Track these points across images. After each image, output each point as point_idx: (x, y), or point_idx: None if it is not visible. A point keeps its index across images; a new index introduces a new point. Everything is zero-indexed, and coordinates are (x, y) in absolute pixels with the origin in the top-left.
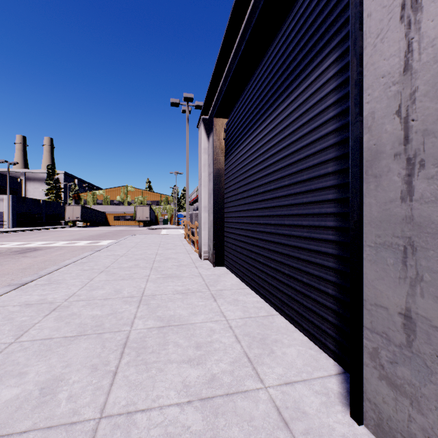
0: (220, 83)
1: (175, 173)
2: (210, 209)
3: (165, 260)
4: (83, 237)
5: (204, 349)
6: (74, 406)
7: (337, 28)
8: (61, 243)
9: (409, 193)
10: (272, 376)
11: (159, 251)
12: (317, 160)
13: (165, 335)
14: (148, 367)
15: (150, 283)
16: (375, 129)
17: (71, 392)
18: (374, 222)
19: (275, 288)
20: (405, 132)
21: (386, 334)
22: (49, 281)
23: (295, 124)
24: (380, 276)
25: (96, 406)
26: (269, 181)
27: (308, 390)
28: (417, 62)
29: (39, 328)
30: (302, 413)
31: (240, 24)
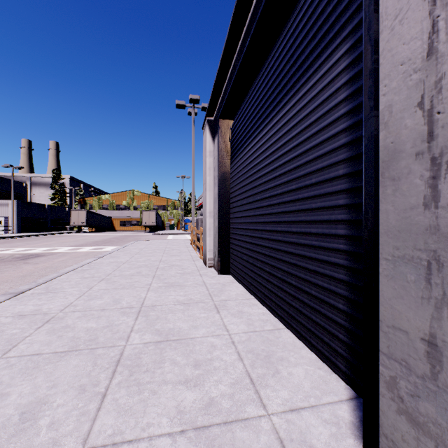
0: (225, 83)
1: (182, 177)
2: (215, 215)
3: (168, 267)
4: (88, 243)
5: (203, 368)
6: (55, 435)
7: (349, 15)
8: (65, 249)
9: (434, 198)
10: (276, 400)
11: (164, 258)
12: (327, 162)
13: (163, 351)
14: (141, 388)
15: (151, 293)
16: (393, 125)
17: (54, 418)
18: (391, 232)
19: (282, 300)
20: (429, 127)
21: (406, 362)
22: (47, 290)
23: (303, 124)
24: (398, 295)
25: (79, 435)
26: (276, 184)
27: (316, 418)
28: (443, 44)
29: (29, 342)
30: (308, 447)
31: (245, 19)
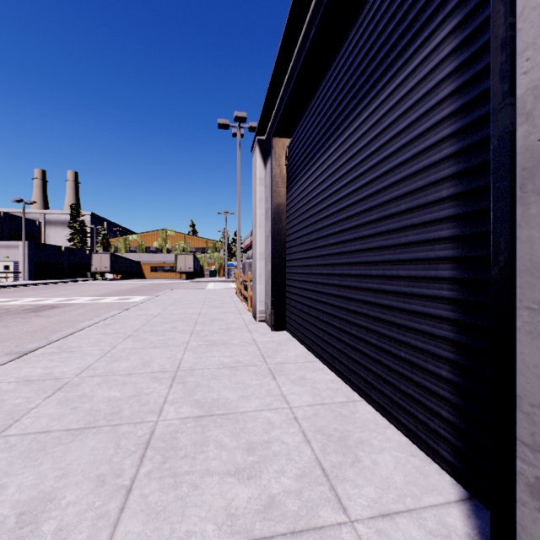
0: (281, 91)
1: (224, 213)
2: (267, 257)
3: (210, 322)
4: (112, 292)
5: (259, 453)
6: None
7: None
8: (85, 300)
9: None
10: (359, 501)
11: (203, 310)
12: (423, 181)
13: (205, 429)
14: (178, 481)
15: (189, 353)
16: None
17: (61, 521)
18: (538, 269)
19: (357, 363)
20: None
21: None
22: (60, 349)
23: (387, 134)
24: None
25: None
26: (349, 215)
27: (417, 528)
28: None
29: (35, 416)
30: None
31: (308, 5)
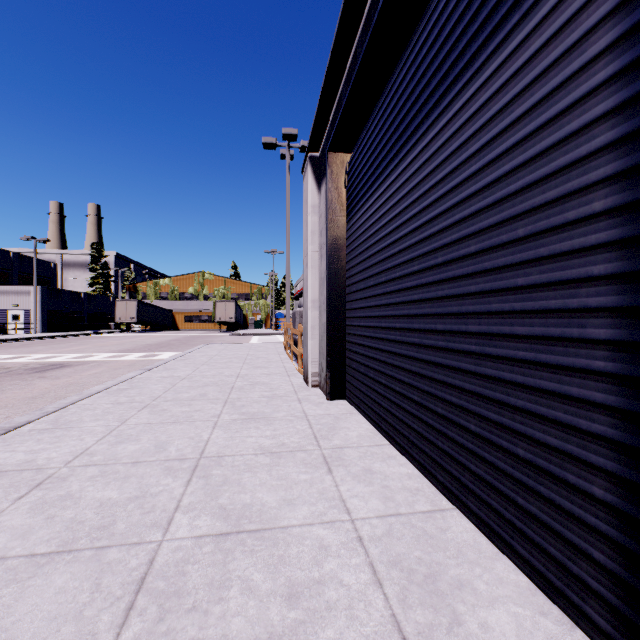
0: (339, 90)
1: (272, 252)
2: (322, 305)
3: (249, 387)
4: (137, 347)
5: (305, 604)
6: None
7: None
8: (102, 357)
9: None
10: None
11: (243, 371)
12: (558, 190)
13: (228, 556)
14: None
15: (219, 431)
16: None
17: None
18: None
19: (446, 455)
20: None
21: None
22: (55, 424)
23: (494, 126)
24: None
25: None
26: (433, 248)
27: None
28: None
29: None
30: None
31: None
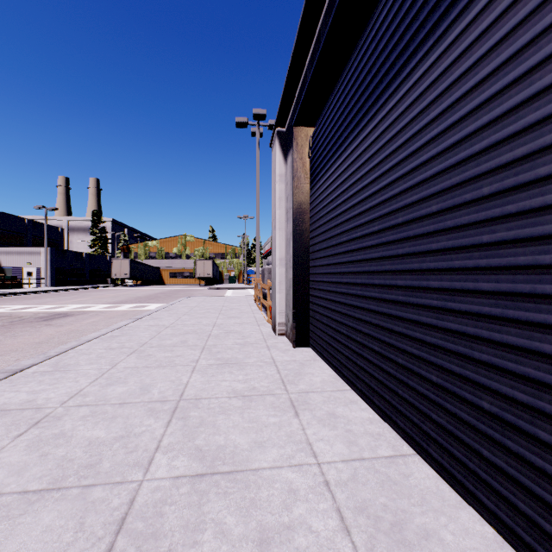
0: (304, 70)
1: (244, 218)
2: (288, 262)
3: (224, 334)
4: (129, 299)
5: (276, 551)
6: None
7: None
8: (100, 307)
9: None
10: None
11: (219, 320)
12: (528, 146)
13: (203, 498)
14: None
15: (197, 375)
16: None
17: None
18: None
19: (406, 403)
20: None
21: None
22: (55, 367)
23: (457, 89)
24: None
25: None
26: (394, 209)
27: None
28: None
29: None
30: None
31: None
